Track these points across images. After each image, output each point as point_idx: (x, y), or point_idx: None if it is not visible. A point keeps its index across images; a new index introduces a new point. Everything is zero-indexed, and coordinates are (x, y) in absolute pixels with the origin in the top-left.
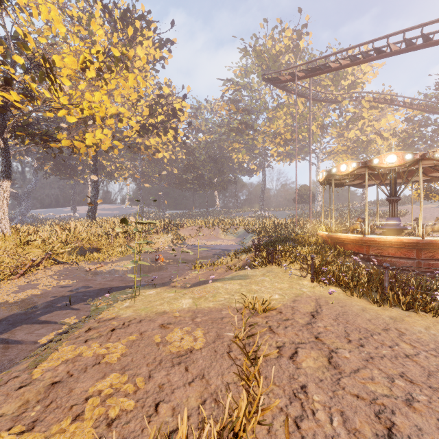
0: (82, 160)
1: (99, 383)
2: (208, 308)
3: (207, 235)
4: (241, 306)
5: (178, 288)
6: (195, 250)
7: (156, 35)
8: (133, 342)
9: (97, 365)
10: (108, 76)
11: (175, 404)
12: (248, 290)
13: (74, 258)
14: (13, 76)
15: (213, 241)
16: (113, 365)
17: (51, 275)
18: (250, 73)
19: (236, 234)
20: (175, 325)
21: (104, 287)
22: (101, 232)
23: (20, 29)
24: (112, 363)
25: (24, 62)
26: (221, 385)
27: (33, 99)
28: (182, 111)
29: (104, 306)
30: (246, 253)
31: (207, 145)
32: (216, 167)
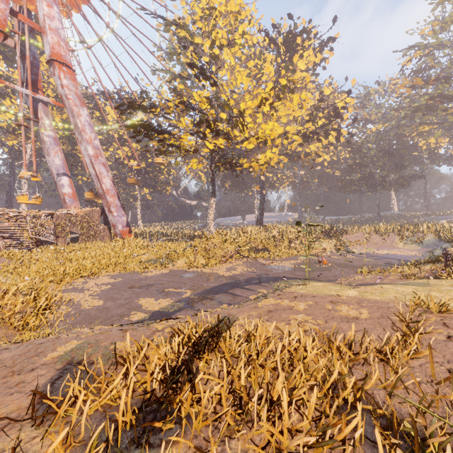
0: (250, 175)
1: (295, 316)
2: (374, 299)
3: (377, 243)
4: (412, 305)
5: (343, 285)
6: (362, 257)
7: (317, 40)
8: (311, 305)
9: (291, 310)
10: (276, 104)
11: (345, 336)
12: (425, 295)
13: (252, 254)
14: (220, 128)
15: (386, 249)
16: (300, 312)
17: (241, 264)
18: (450, 23)
19: (422, 244)
20: (343, 303)
21: (279, 276)
22: (269, 236)
23: (224, 95)
24: (300, 311)
25: (225, 116)
26: (382, 338)
27: (229, 139)
28: (345, 108)
29: (283, 287)
30: (432, 263)
31: (378, 136)
32: (391, 161)
